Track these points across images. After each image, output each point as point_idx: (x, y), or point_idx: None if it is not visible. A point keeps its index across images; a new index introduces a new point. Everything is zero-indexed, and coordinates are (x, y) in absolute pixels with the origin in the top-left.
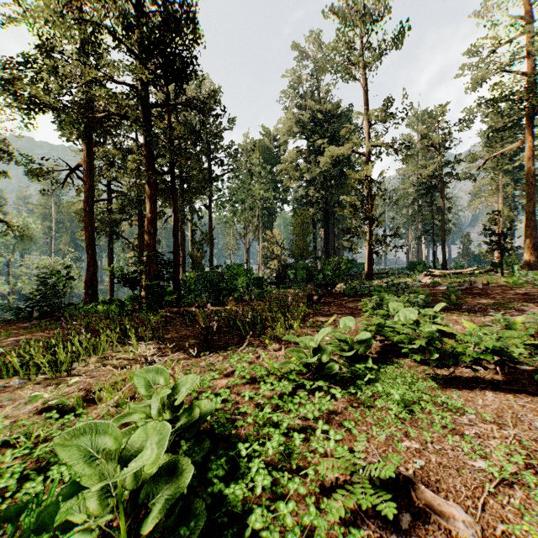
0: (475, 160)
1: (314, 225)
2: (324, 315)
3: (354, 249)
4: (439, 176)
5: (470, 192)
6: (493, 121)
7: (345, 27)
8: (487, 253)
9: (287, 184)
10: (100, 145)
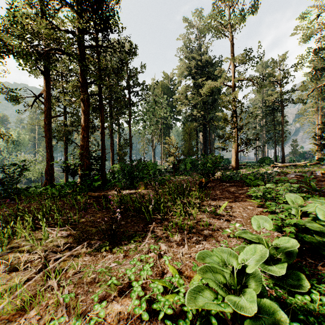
0: (306, 89)
1: (197, 134)
2: (213, 199)
3: (226, 148)
4: (279, 102)
5: (298, 112)
6: (314, 65)
7: (219, 1)
8: (317, 151)
9: (179, 108)
10: (57, 81)
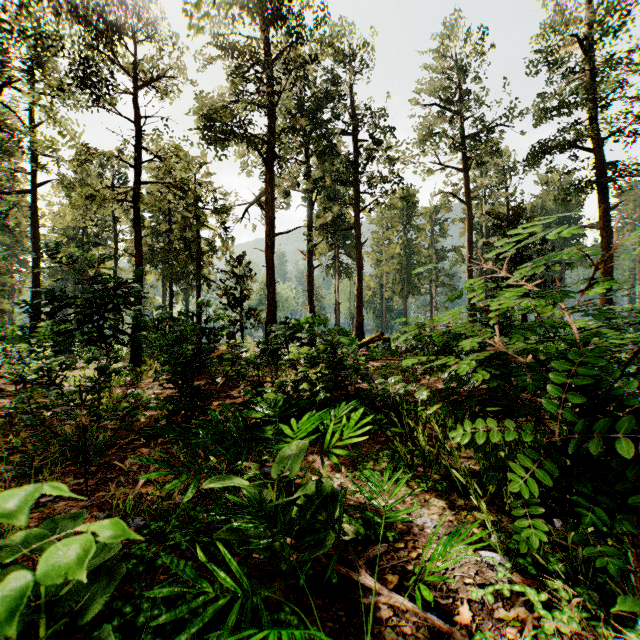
0: None
1: None
2: None
3: None
4: None
5: None
6: None
7: None
8: None
9: None
10: None
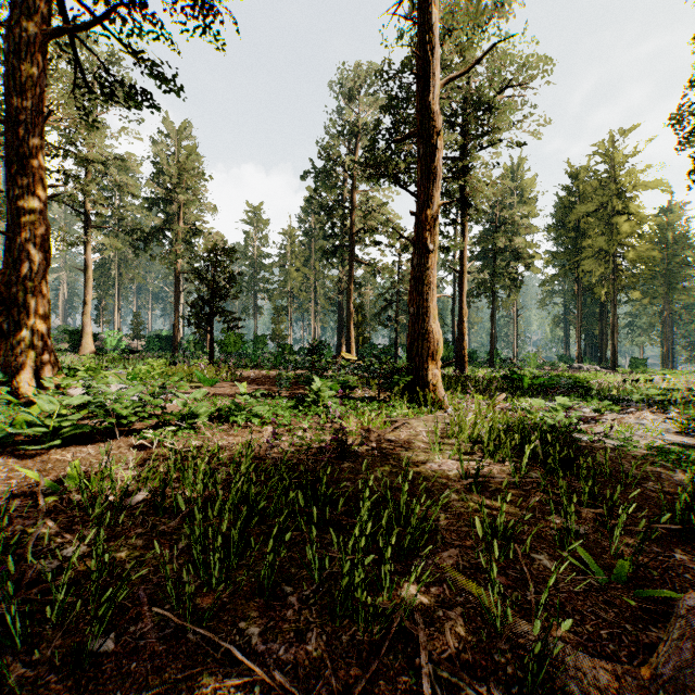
0: None
1: None
2: None
3: None
4: None
5: None
6: None
7: None
8: None
9: None
10: None
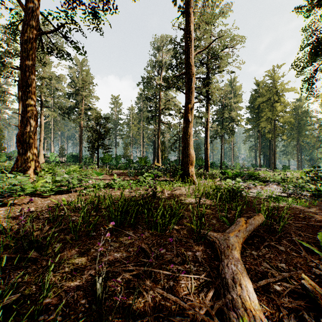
0: None
1: None
2: None
3: None
4: None
5: None
6: None
7: None
8: None
9: None
10: None
